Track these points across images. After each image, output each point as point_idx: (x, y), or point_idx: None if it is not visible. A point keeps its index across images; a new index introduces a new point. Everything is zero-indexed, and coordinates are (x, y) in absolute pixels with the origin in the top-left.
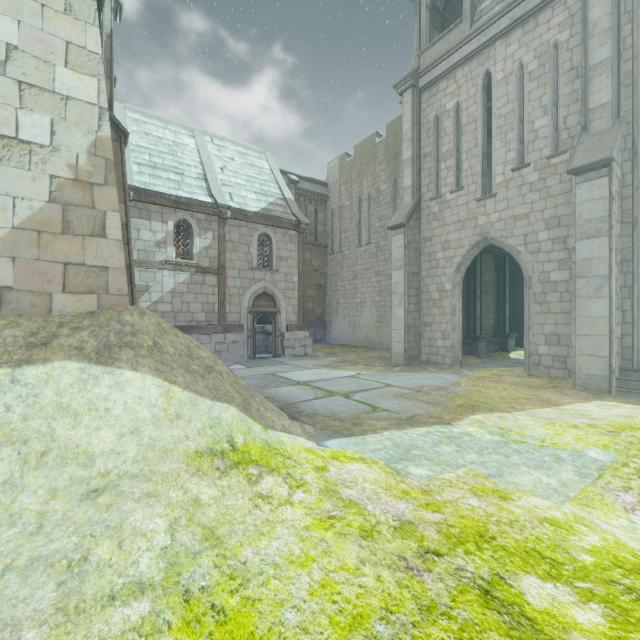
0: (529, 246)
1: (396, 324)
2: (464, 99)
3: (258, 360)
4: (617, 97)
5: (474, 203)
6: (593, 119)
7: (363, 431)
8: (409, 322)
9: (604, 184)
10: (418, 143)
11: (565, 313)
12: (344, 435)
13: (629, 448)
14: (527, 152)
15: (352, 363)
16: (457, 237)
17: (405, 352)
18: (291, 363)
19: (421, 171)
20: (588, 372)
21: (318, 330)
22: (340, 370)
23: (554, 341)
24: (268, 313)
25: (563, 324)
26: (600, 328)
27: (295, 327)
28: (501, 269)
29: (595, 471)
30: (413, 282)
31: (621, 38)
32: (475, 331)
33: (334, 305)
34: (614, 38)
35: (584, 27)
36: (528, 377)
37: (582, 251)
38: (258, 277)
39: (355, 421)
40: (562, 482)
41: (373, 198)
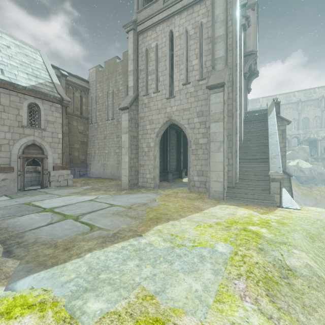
0: (190, 125)
1: (124, 165)
2: (160, 43)
3: (26, 191)
4: (226, 55)
5: (165, 100)
6: (217, 63)
7: (68, 257)
8: (131, 164)
9: (221, 95)
10: (137, 62)
11: (205, 160)
12: (46, 266)
13: (236, 239)
14: (189, 76)
15: (97, 190)
16: (157, 118)
17: (129, 182)
18: (52, 192)
19: (138, 79)
20: (215, 189)
21: (82, 169)
22: (85, 196)
23: (201, 174)
24: (37, 158)
25: (204, 165)
26: (220, 167)
27: (60, 167)
28: (179, 137)
29: (222, 266)
30: (134, 141)
31: (228, 26)
32: (167, 168)
33: (92, 154)
34: (225, 26)
35: (213, 17)
36: (189, 193)
37: (212, 128)
38: (28, 133)
39: (67, 245)
40: (204, 285)
41: (115, 93)
